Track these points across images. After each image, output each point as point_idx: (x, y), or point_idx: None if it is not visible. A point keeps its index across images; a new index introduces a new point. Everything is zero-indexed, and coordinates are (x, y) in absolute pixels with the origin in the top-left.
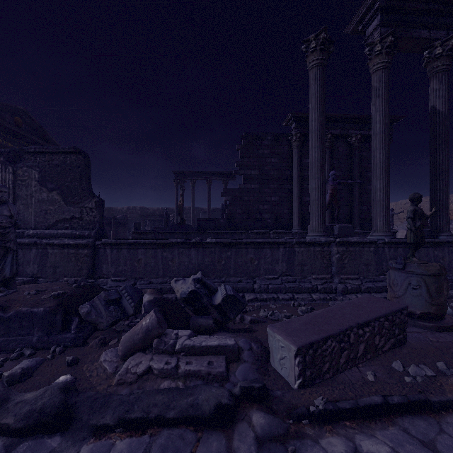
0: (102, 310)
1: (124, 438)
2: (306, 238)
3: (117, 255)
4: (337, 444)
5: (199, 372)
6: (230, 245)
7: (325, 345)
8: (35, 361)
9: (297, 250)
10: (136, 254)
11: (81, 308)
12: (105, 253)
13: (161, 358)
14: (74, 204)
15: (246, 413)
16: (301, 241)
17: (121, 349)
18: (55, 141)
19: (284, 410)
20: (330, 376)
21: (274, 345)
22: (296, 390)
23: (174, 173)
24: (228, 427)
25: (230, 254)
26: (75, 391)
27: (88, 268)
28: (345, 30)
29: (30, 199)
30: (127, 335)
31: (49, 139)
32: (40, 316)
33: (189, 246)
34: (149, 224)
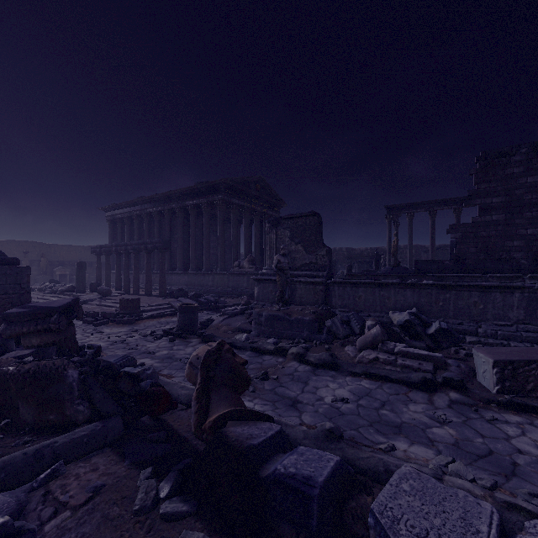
0: (339, 326)
1: (367, 380)
2: None
3: (342, 291)
4: (516, 418)
5: (412, 366)
6: (449, 288)
7: (528, 367)
8: (308, 345)
9: None
10: (357, 291)
11: (326, 323)
12: (333, 289)
13: (384, 354)
14: (311, 252)
15: (445, 391)
16: None
17: (358, 345)
18: (279, 196)
19: (478, 398)
20: (536, 396)
21: (478, 362)
22: (494, 393)
23: (386, 208)
24: (431, 393)
25: (449, 296)
26: (336, 358)
27: (322, 300)
28: None
29: None
30: (361, 337)
31: (275, 196)
32: (307, 322)
33: (404, 287)
34: (356, 267)
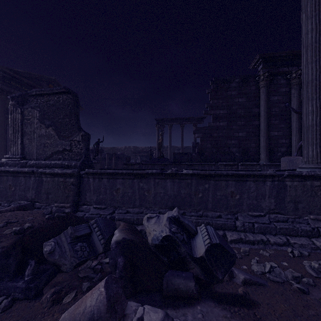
0: (67, 249)
1: None
2: (301, 171)
3: (98, 184)
4: None
5: None
6: (208, 177)
7: None
8: None
9: (289, 185)
10: (115, 184)
11: (44, 246)
12: (88, 181)
13: None
14: (65, 138)
15: None
16: (295, 174)
17: None
18: None
19: None
20: None
21: None
22: None
23: (156, 120)
24: None
25: (208, 186)
26: None
27: (74, 195)
28: None
29: (33, 135)
30: (65, 316)
31: None
32: None
33: (164, 177)
34: (139, 158)
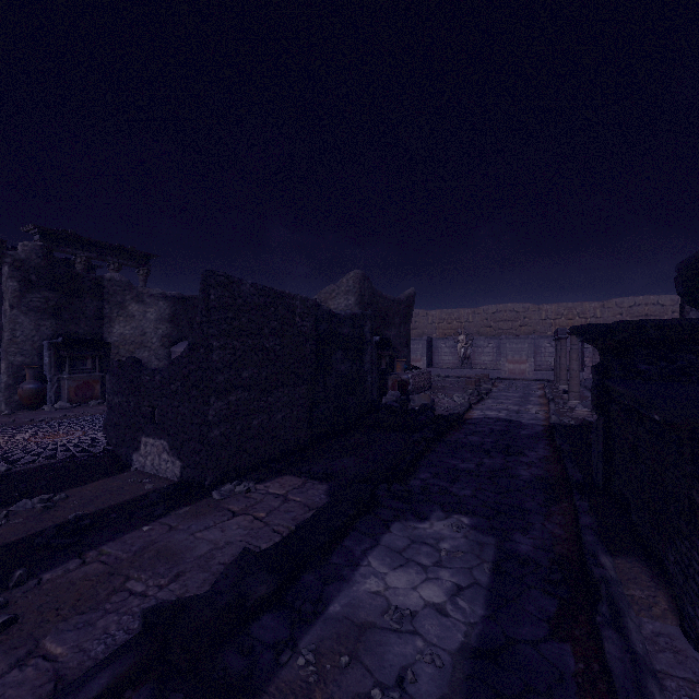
0: None
1: None
2: None
3: None
4: None
5: None
6: None
7: None
8: None
9: None
10: None
11: None
12: None
13: None
14: None
15: None
16: None
17: None
18: None
19: None
20: None
21: None
22: None
23: None
24: None
25: None
26: None
27: None
28: (21, 229)
29: None
30: None
31: None
32: None
33: None
34: None
